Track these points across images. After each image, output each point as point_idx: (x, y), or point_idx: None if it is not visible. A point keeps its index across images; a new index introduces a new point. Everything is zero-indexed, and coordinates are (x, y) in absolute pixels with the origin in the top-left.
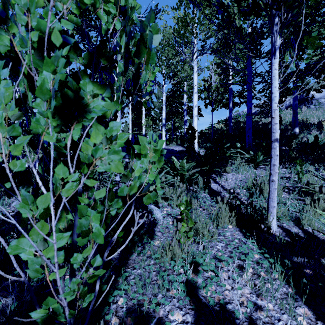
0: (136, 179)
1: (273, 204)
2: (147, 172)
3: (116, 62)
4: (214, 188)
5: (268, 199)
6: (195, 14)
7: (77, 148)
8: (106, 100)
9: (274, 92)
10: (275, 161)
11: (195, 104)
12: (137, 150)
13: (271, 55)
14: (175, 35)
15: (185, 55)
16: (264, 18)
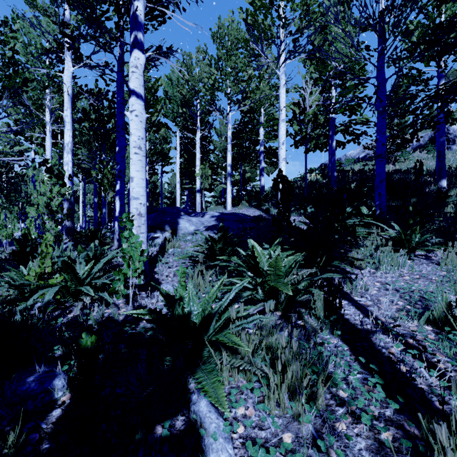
0: None
1: None
2: None
3: None
4: (348, 315)
5: None
6: None
7: None
8: None
9: None
10: None
11: (282, 139)
12: None
13: None
14: (249, 24)
15: (265, 57)
16: None
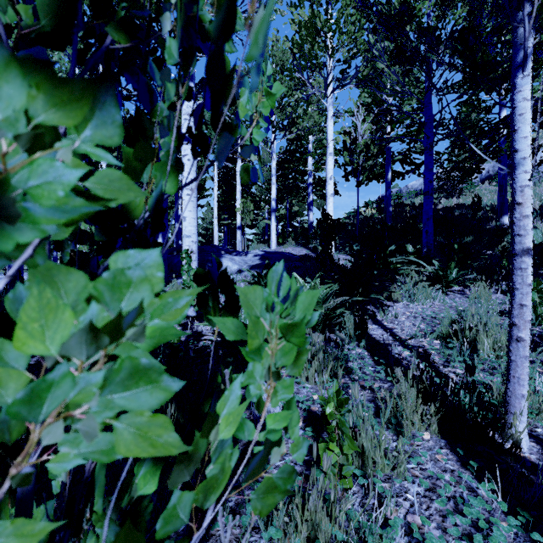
0: (224, 445)
1: (520, 390)
2: (261, 408)
3: (160, 43)
4: (375, 335)
5: (509, 378)
6: (331, 15)
7: (9, 333)
8: (127, 162)
9: (523, 148)
10: (525, 297)
11: (329, 174)
12: (228, 330)
13: (513, 70)
14: (295, 53)
15: (312, 88)
16: (456, 19)
